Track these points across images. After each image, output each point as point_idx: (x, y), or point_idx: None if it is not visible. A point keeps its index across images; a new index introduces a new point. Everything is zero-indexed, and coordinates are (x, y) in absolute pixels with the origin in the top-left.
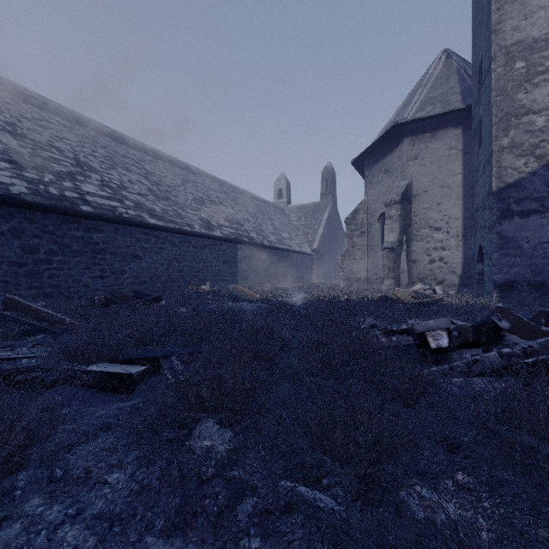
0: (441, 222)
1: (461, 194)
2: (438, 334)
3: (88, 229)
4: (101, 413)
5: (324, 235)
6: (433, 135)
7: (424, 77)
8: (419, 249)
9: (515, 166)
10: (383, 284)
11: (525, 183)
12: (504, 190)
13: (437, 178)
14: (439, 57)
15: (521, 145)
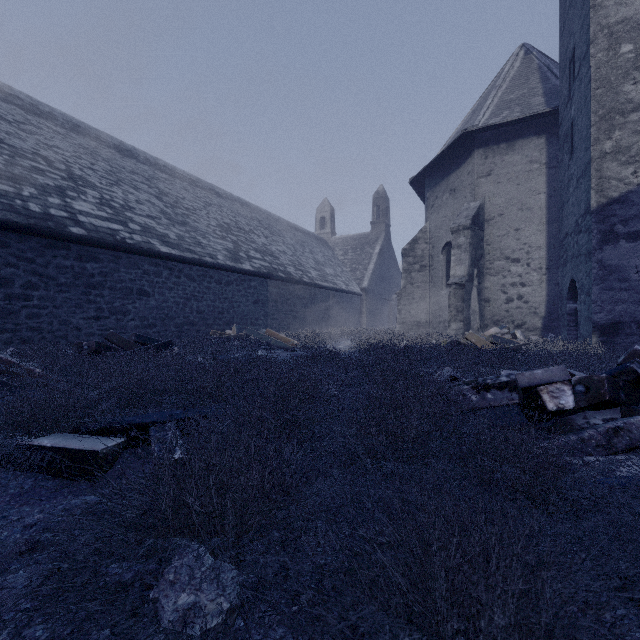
0: (520, 252)
1: (544, 217)
2: (558, 390)
3: (80, 257)
4: (35, 519)
5: (376, 271)
6: (510, 145)
7: (497, 78)
8: (492, 285)
9: (621, 177)
10: (450, 328)
11: (634, 197)
12: (607, 206)
13: (515, 199)
14: (516, 53)
15: (628, 149)
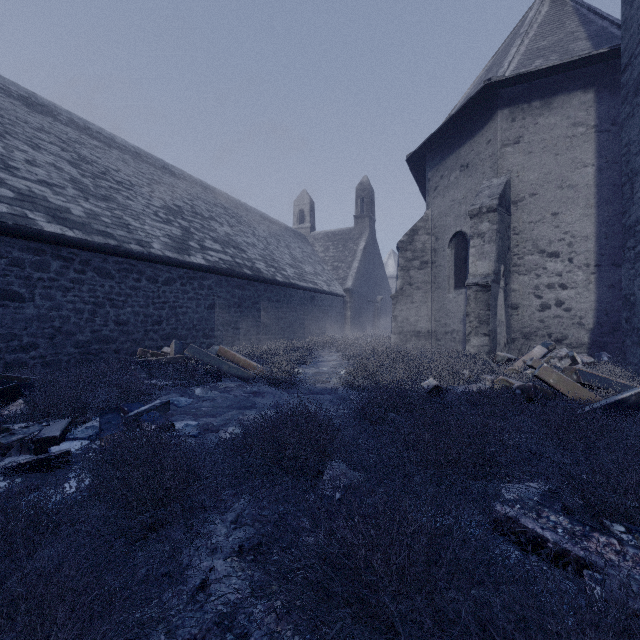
0: (559, 244)
1: (593, 198)
2: None
3: None
4: None
5: (360, 270)
6: (546, 103)
7: (518, 28)
8: (522, 287)
9: None
10: (469, 343)
11: None
12: None
13: (552, 173)
14: None
15: None
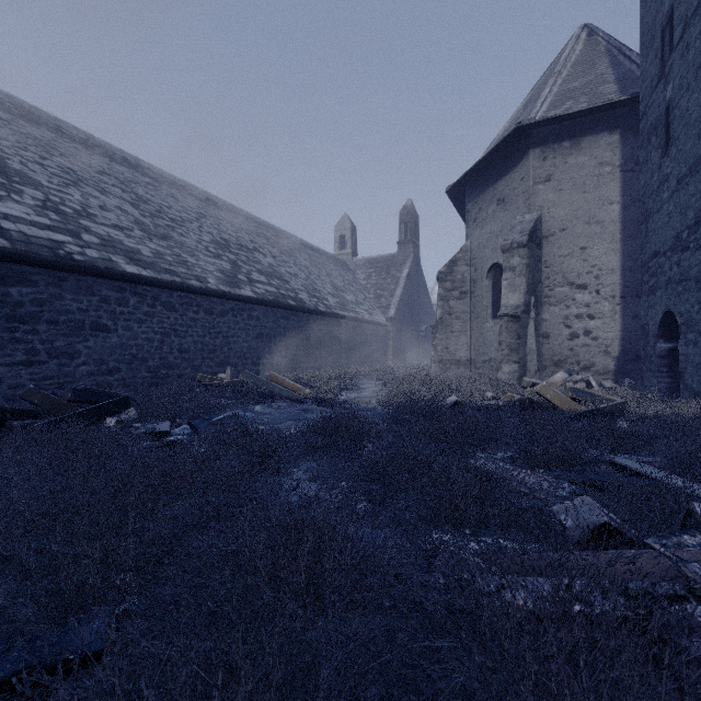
0: (587, 276)
1: (618, 233)
2: None
3: (0, 278)
4: None
5: (403, 298)
6: (575, 143)
7: (554, 64)
8: (553, 317)
9: None
10: (501, 370)
11: None
12: None
13: (581, 210)
14: (577, 35)
15: None
